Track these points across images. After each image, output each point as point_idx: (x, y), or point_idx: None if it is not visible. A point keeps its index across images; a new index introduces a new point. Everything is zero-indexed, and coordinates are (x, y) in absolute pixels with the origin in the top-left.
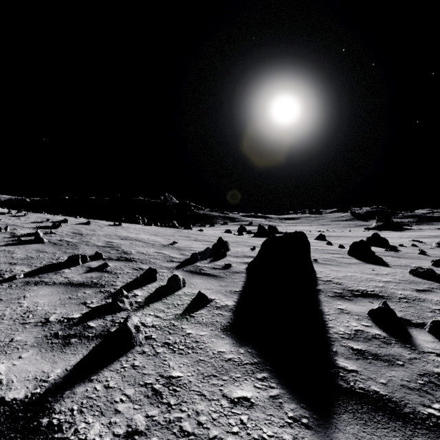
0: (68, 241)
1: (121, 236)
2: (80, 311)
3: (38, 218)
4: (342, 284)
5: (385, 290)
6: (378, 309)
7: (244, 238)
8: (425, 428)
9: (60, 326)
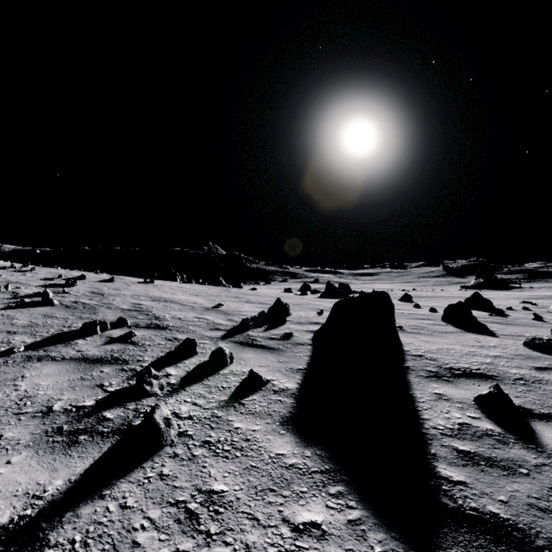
0: (85, 303)
1: (152, 297)
2: (94, 396)
3: (48, 273)
4: (437, 360)
5: (494, 368)
6: (488, 395)
7: (308, 300)
8: None
9: (66, 418)
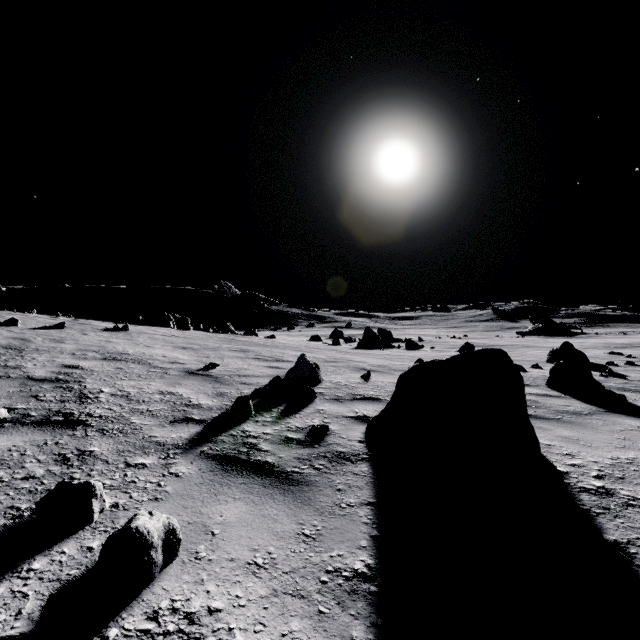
0: None
1: (108, 353)
2: None
3: None
4: None
5: None
6: None
7: (344, 352)
8: None
9: None
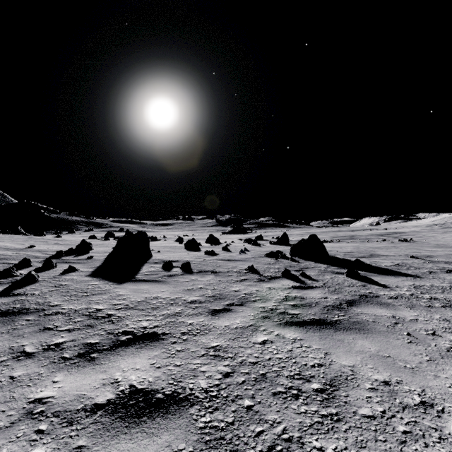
0: None
1: None
2: None
3: None
4: (162, 259)
5: (181, 259)
6: (166, 263)
7: (109, 242)
8: (152, 281)
9: None
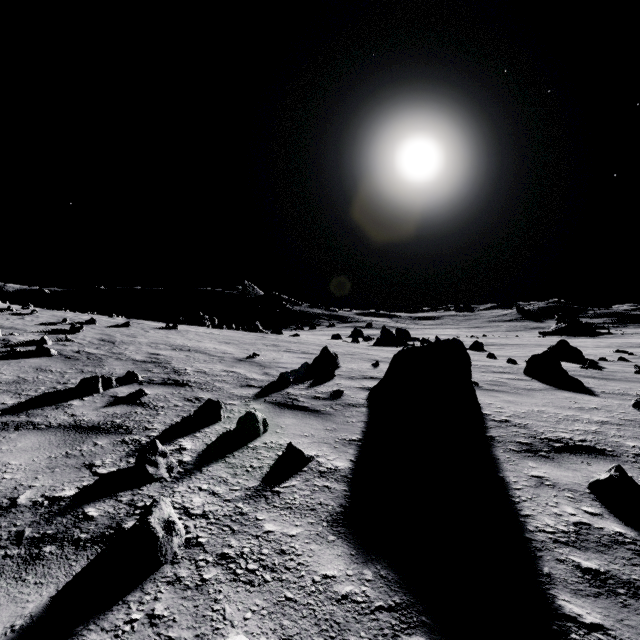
0: (90, 353)
1: (173, 345)
2: (78, 482)
3: (52, 317)
4: (528, 428)
5: (604, 439)
6: (609, 481)
7: (361, 348)
8: None
9: (33, 517)
